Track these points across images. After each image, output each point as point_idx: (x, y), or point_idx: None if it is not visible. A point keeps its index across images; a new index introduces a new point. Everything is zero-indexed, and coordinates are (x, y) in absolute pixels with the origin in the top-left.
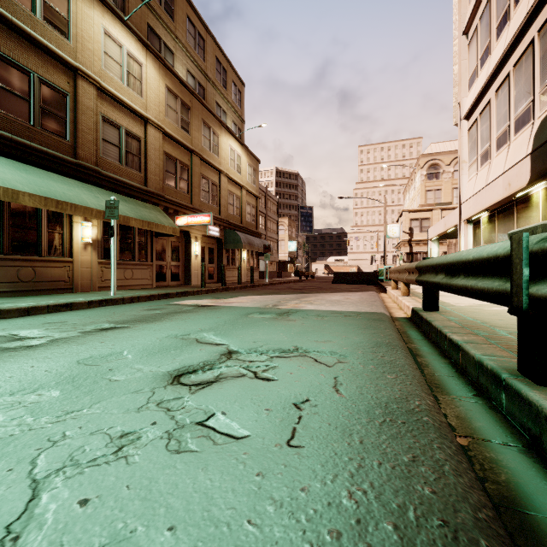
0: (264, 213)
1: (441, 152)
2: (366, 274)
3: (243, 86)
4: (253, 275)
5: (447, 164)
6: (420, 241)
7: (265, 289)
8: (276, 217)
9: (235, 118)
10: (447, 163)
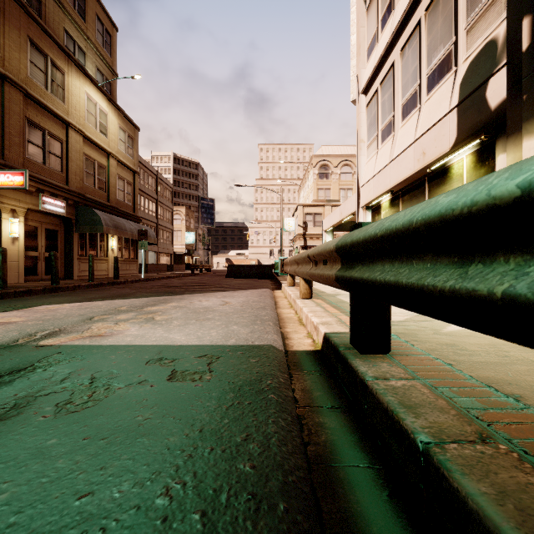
0: (155, 198)
1: (330, 154)
2: (262, 267)
3: (114, 29)
4: (117, 268)
5: (335, 166)
6: (313, 235)
7: (123, 288)
8: (170, 204)
9: (101, 65)
10: (335, 165)
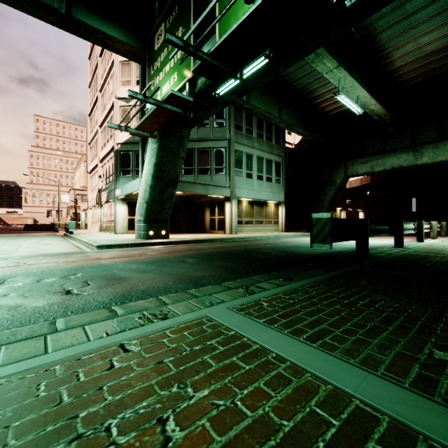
0: None
1: None
2: (48, 225)
3: None
4: None
5: None
6: None
7: None
8: None
9: None
10: None
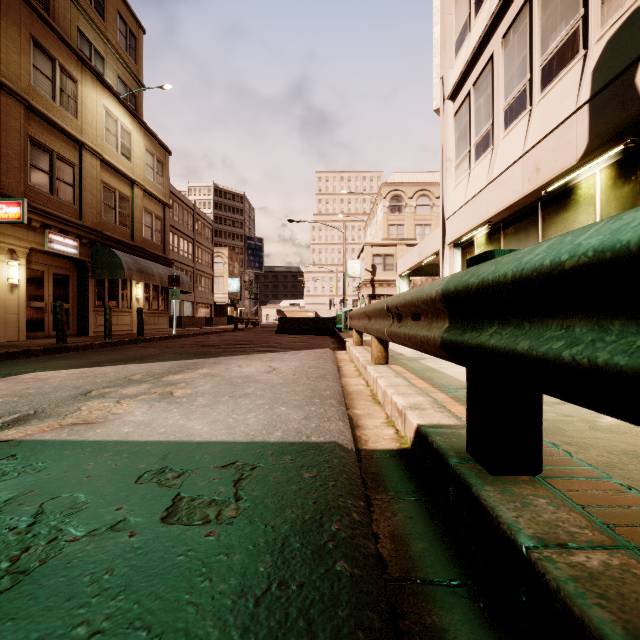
0: (191, 237)
1: (404, 183)
2: (320, 321)
3: (140, 30)
4: (141, 323)
5: (410, 197)
6: (383, 281)
7: (146, 347)
8: (210, 245)
9: (124, 73)
10: (410, 196)
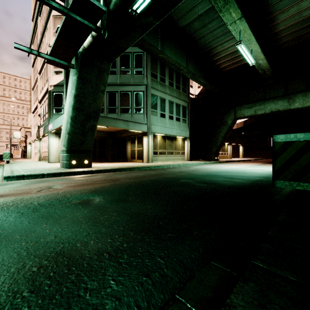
0: None
1: None
2: None
3: None
4: None
5: None
6: None
7: None
8: None
9: None
10: None
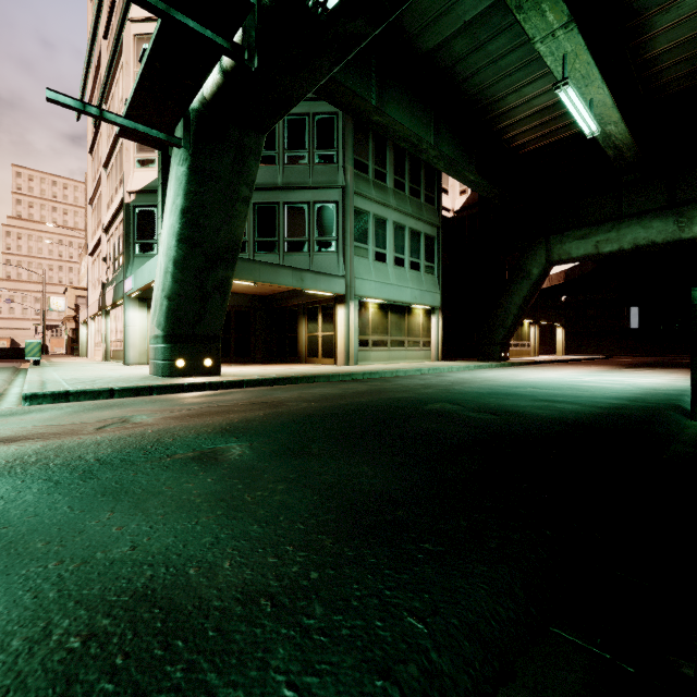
0: None
1: None
2: (16, 350)
3: None
4: None
5: None
6: None
7: None
8: None
9: None
10: None
